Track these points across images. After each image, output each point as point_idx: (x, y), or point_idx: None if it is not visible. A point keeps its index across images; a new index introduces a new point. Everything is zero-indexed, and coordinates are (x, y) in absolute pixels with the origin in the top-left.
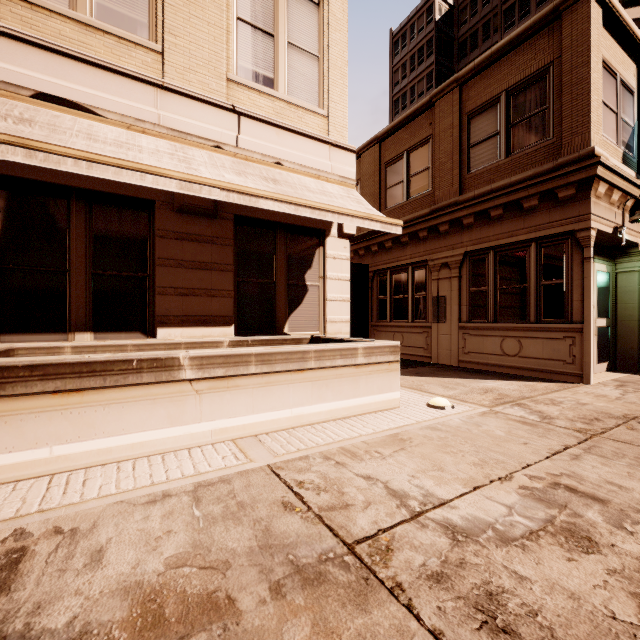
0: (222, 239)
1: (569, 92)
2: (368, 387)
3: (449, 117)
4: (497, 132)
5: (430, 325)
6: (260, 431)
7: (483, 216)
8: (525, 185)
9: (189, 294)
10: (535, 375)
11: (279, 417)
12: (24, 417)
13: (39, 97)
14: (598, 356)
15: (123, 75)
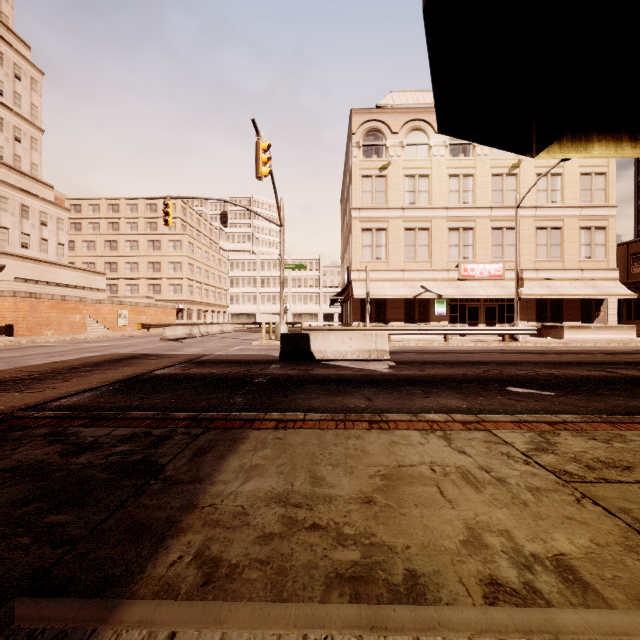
0: (577, 301)
1: None
2: (627, 334)
3: None
4: None
5: None
6: (604, 338)
7: None
8: None
9: (570, 314)
10: None
11: (607, 337)
12: (574, 332)
13: (544, 279)
14: None
15: (557, 270)
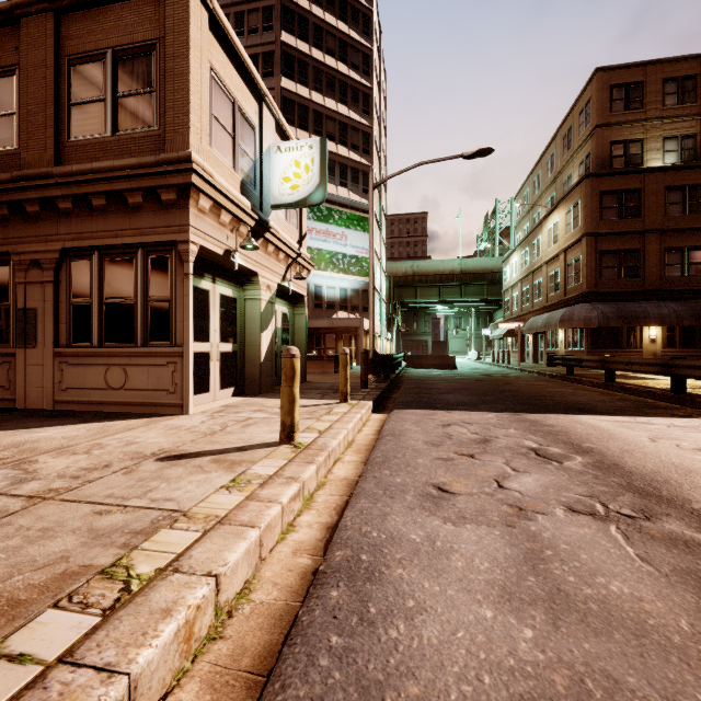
0: None
1: (172, 82)
2: None
3: (42, 49)
4: (103, 98)
5: (14, 351)
6: None
7: (84, 203)
8: (127, 174)
9: None
10: (141, 410)
11: None
12: None
13: None
14: (222, 382)
15: None
